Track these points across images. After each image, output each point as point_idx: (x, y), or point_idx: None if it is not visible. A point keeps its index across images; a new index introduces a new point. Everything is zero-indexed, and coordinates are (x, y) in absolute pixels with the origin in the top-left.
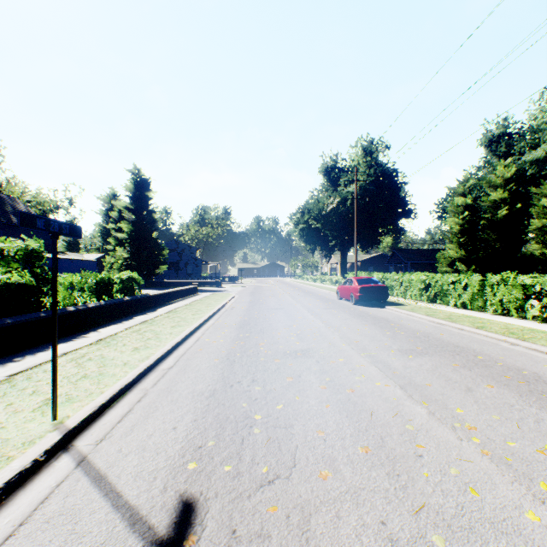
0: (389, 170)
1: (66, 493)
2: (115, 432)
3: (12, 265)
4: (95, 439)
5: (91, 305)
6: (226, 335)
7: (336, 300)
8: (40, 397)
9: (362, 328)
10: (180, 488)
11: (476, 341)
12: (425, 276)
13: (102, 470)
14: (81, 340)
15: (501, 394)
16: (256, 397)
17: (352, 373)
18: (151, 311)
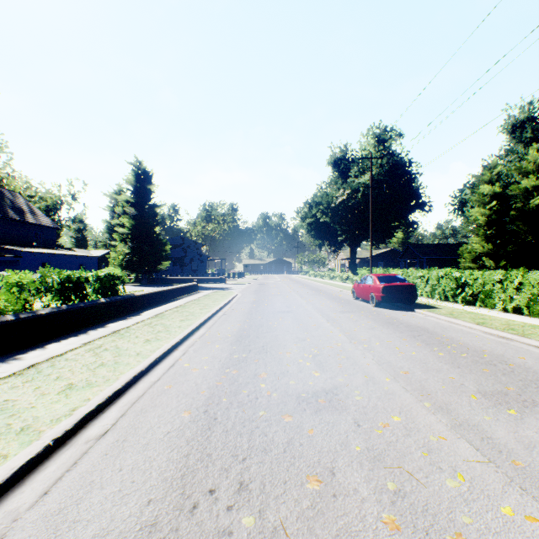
0: (402, 160)
1: None
2: None
3: None
4: None
5: (42, 311)
6: (214, 356)
7: (351, 300)
8: None
9: (401, 345)
10: None
11: None
12: (459, 273)
13: None
14: (5, 366)
15: None
16: None
17: (434, 466)
18: (134, 315)
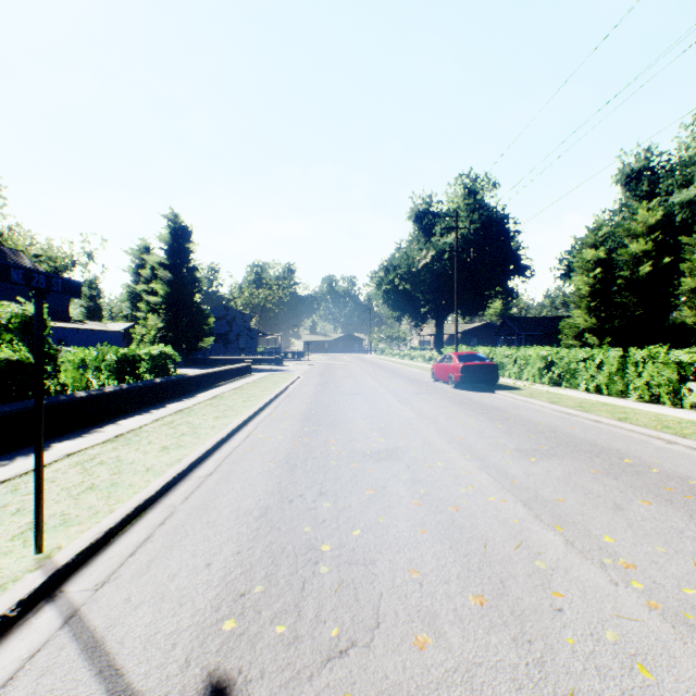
0: (498, 215)
1: (41, 670)
2: (125, 570)
3: (4, 336)
4: (94, 582)
5: (108, 389)
6: (286, 429)
7: (430, 382)
8: (25, 517)
9: (466, 420)
10: (210, 662)
11: (619, 438)
12: (546, 351)
13: (98, 632)
14: (93, 436)
15: (663, 514)
16: (325, 517)
17: (456, 483)
18: (190, 397)
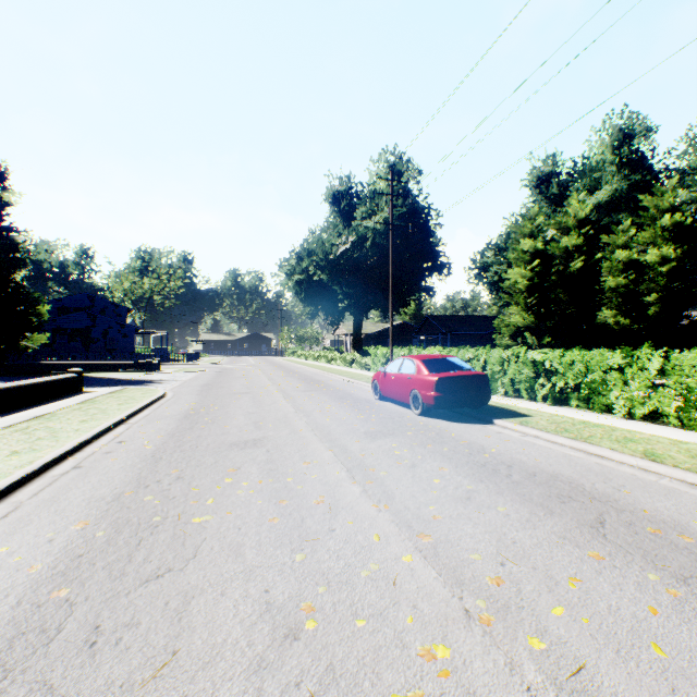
0: (419, 206)
1: None
2: None
3: None
4: None
5: None
6: None
7: (373, 401)
8: None
9: (634, 607)
10: None
11: None
12: (538, 353)
13: None
14: None
15: None
16: None
17: None
18: None
